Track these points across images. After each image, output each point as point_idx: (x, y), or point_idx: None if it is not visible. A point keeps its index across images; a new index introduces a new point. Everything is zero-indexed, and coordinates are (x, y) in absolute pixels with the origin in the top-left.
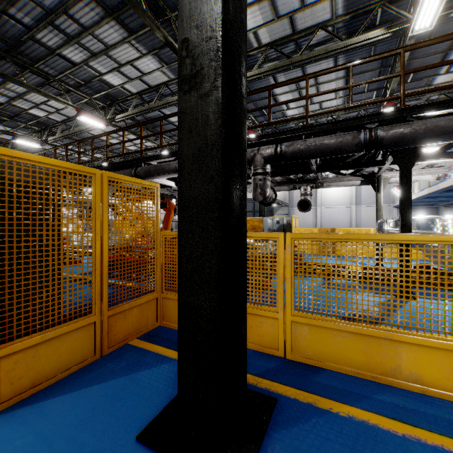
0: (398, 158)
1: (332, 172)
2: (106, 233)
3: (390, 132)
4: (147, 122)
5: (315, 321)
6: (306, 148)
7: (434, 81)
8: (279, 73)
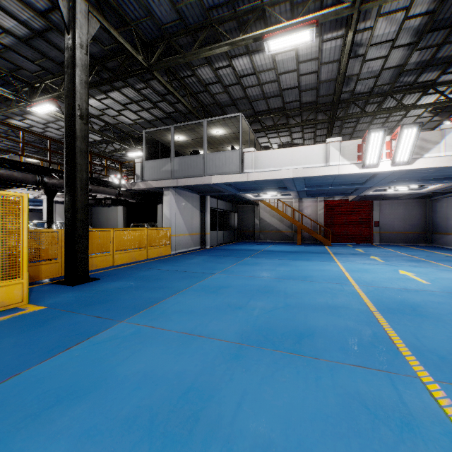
0: (49, 192)
1: None
2: None
3: (51, 181)
4: None
5: None
6: (2, 175)
7: (11, 121)
8: None
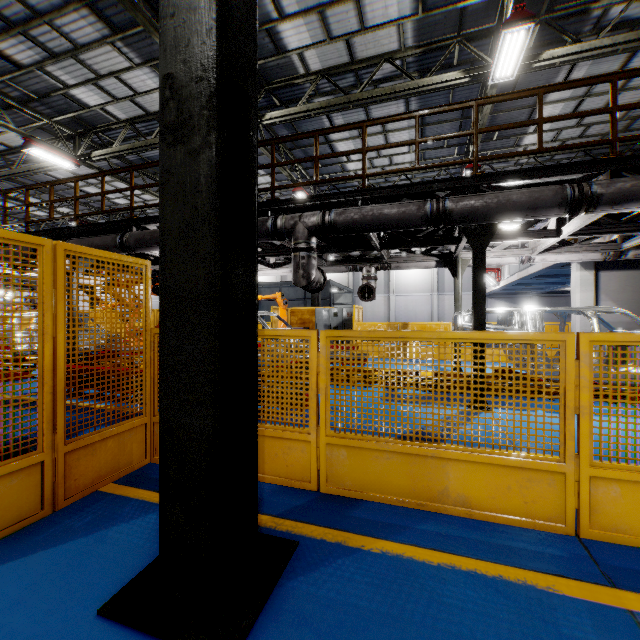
0: (471, 236)
1: (401, 249)
2: (62, 331)
3: (460, 203)
4: (141, 166)
5: (354, 442)
6: (362, 219)
7: (524, 141)
8: (335, 113)
